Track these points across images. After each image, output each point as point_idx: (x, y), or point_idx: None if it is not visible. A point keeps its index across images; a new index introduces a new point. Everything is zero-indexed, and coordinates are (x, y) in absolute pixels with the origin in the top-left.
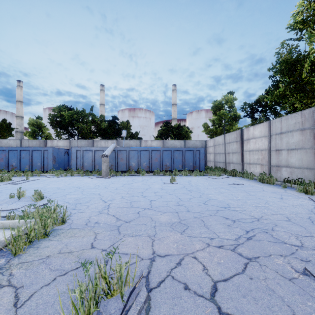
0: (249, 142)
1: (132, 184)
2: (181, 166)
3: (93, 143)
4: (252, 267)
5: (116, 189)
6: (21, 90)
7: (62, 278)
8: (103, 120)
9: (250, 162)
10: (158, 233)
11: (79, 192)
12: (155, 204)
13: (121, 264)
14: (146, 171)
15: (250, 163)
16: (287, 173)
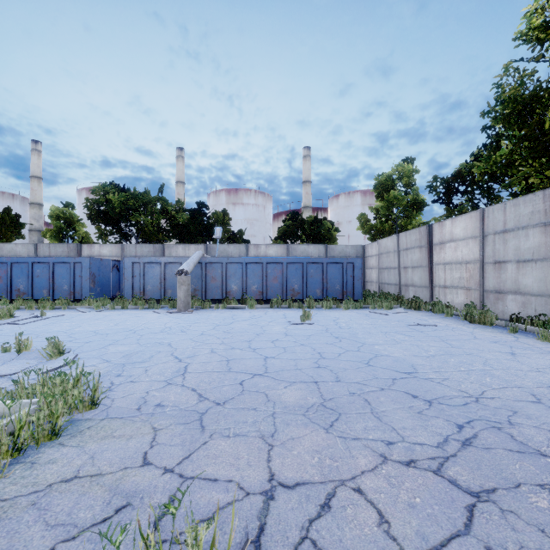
0: (444, 248)
1: (232, 324)
2: (321, 291)
3: (164, 251)
4: (485, 516)
5: (202, 334)
6: (40, 157)
7: (68, 547)
8: (181, 210)
9: (446, 284)
10: (280, 429)
11: (133, 340)
12: (273, 365)
13: (197, 526)
14: (257, 300)
15: (445, 286)
16: (516, 305)
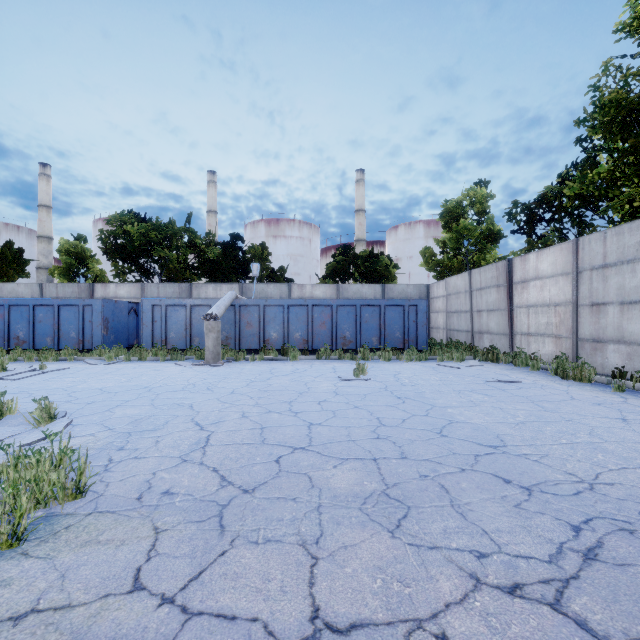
0: (528, 287)
1: (269, 380)
2: (377, 340)
3: (191, 291)
4: None
5: (233, 393)
6: (49, 183)
7: None
8: (211, 243)
9: (530, 330)
10: (327, 531)
11: (146, 400)
12: (320, 435)
13: None
14: (301, 350)
15: (529, 334)
16: (619, 357)
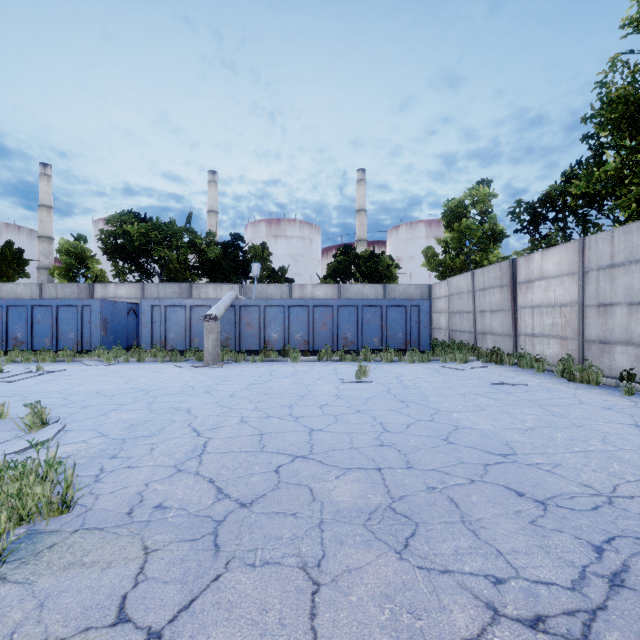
0: (532, 287)
1: (269, 383)
2: (379, 340)
3: (191, 292)
4: None
5: (232, 396)
6: (49, 183)
7: None
8: (212, 243)
9: (534, 331)
10: (330, 551)
11: (143, 404)
12: (321, 442)
13: None
14: (302, 351)
15: (533, 335)
16: (627, 358)
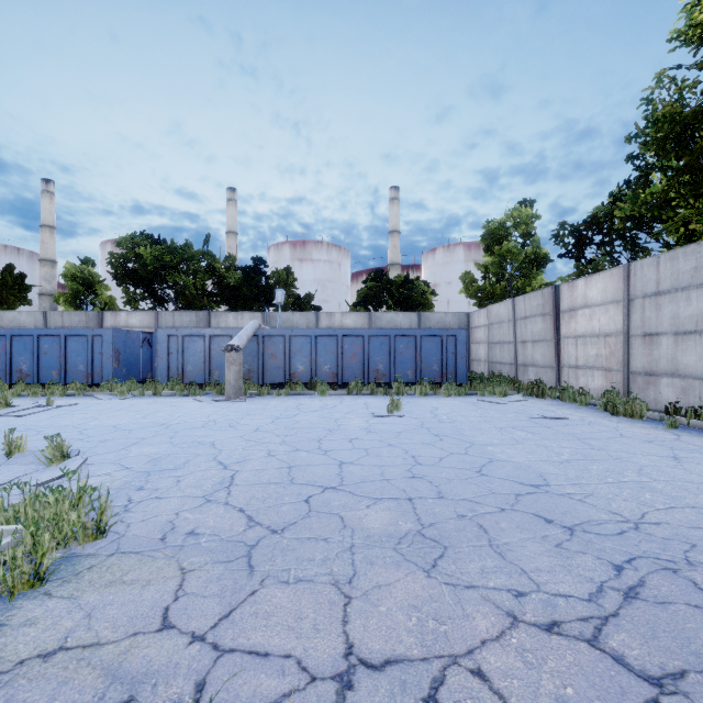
0: (576, 316)
1: (296, 417)
2: (413, 373)
3: (210, 320)
4: None
5: (257, 430)
6: (52, 201)
7: None
8: (232, 268)
9: (578, 363)
10: (361, 570)
11: (164, 438)
12: (351, 474)
13: None
14: (330, 384)
15: (577, 366)
16: (673, 391)
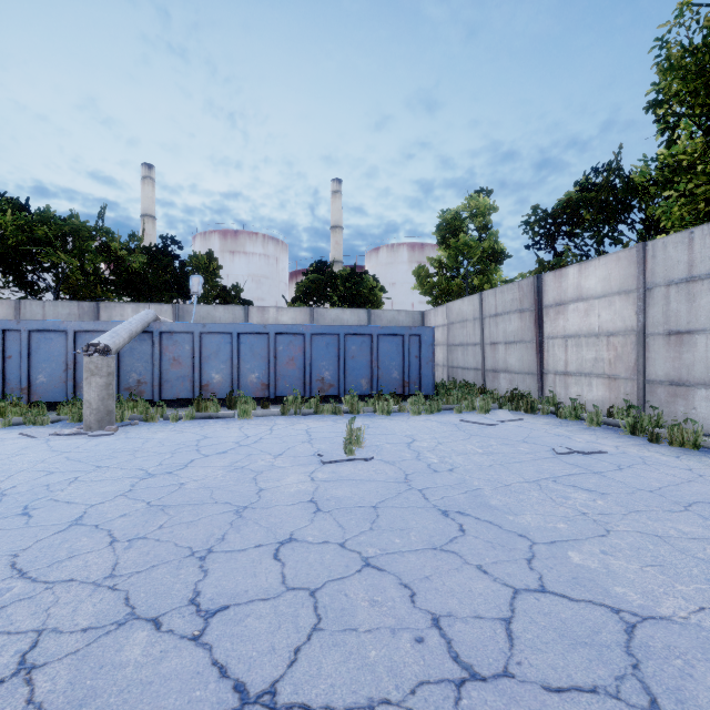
0: (565, 311)
1: (184, 471)
2: (368, 382)
3: (98, 314)
4: None
5: (75, 523)
6: None
7: None
8: (136, 249)
9: (569, 369)
10: None
11: None
12: None
13: None
14: (259, 399)
15: (567, 373)
16: None
